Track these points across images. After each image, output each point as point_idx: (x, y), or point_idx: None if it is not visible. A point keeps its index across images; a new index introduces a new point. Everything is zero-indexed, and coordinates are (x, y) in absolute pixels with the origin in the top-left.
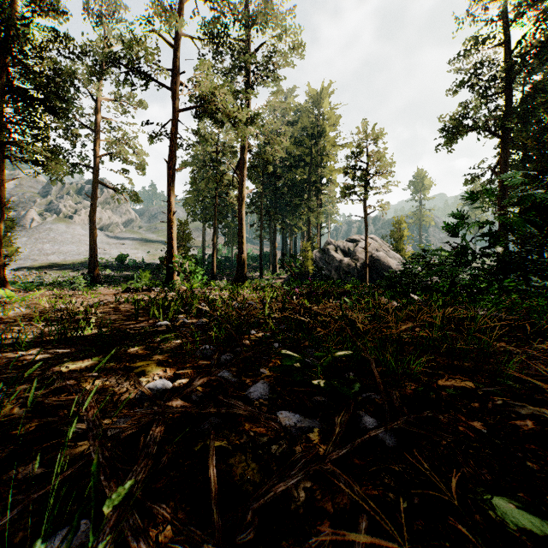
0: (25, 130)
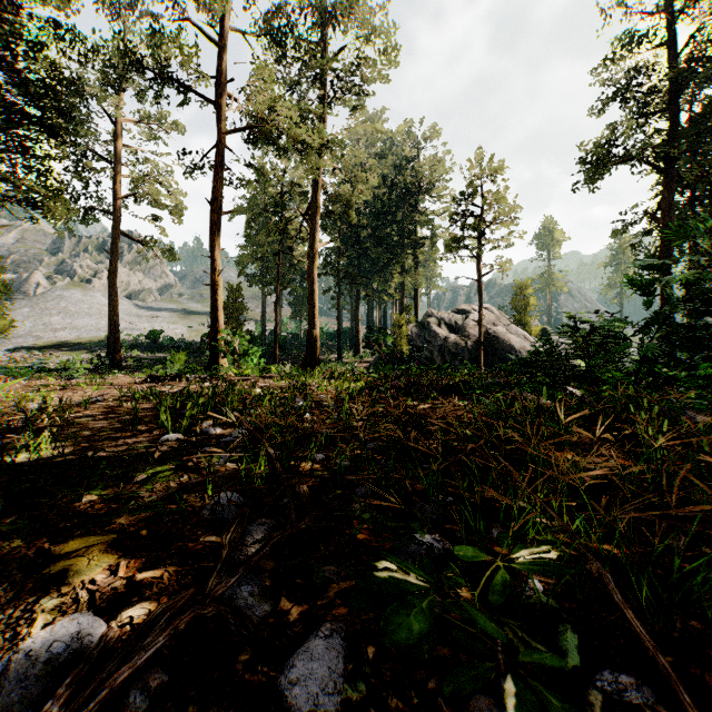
0: (14, 158)
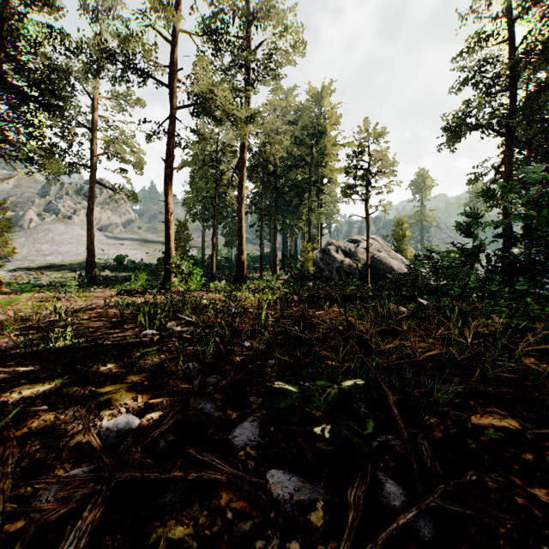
0: (19, 128)
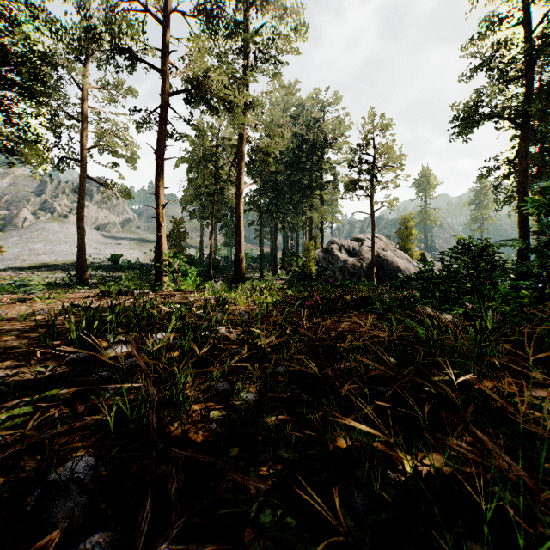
0: None
